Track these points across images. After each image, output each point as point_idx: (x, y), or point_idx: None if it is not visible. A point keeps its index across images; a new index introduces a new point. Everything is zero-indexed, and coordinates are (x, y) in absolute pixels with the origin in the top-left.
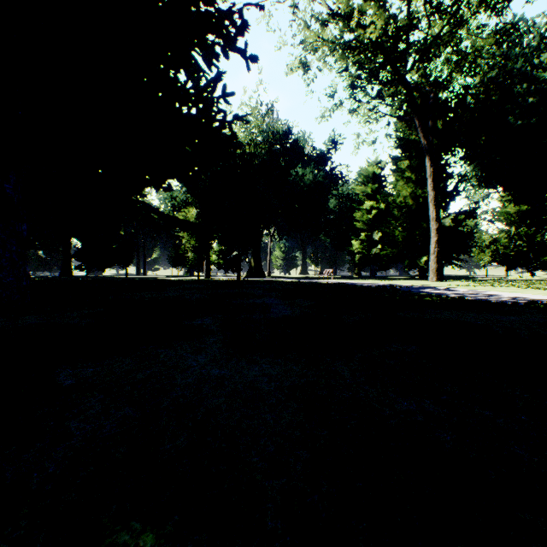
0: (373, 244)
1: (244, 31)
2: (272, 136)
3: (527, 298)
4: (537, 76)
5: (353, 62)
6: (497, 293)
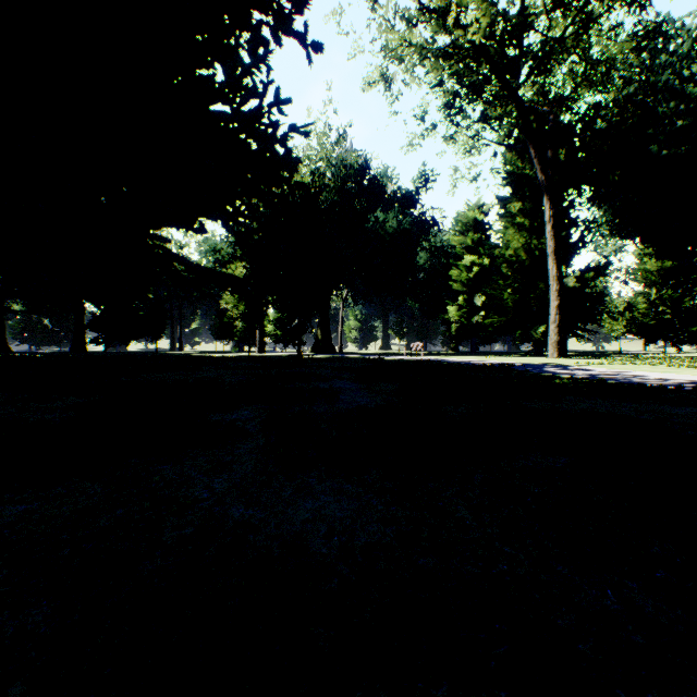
0: (474, 310)
1: (304, 7)
2: (344, 171)
3: (690, 381)
4: (687, 92)
5: (449, 74)
6: (645, 374)
